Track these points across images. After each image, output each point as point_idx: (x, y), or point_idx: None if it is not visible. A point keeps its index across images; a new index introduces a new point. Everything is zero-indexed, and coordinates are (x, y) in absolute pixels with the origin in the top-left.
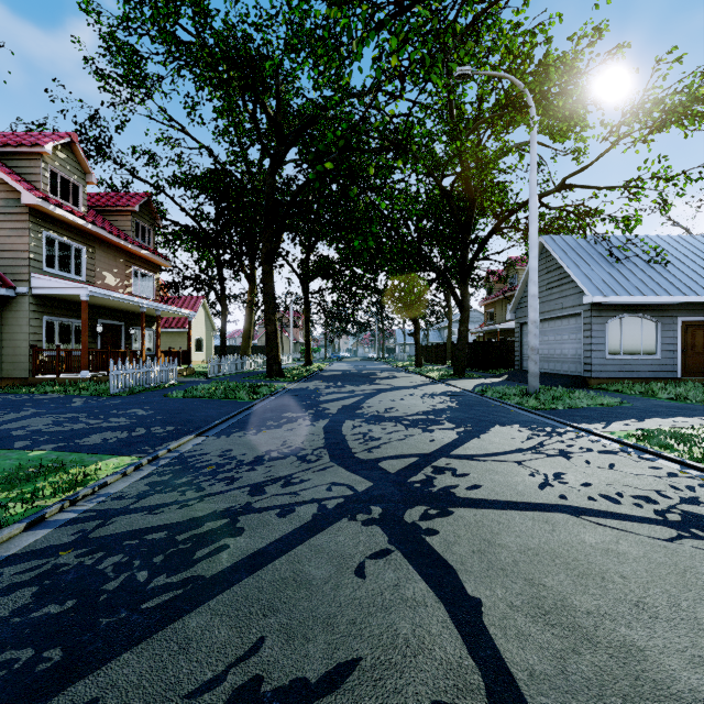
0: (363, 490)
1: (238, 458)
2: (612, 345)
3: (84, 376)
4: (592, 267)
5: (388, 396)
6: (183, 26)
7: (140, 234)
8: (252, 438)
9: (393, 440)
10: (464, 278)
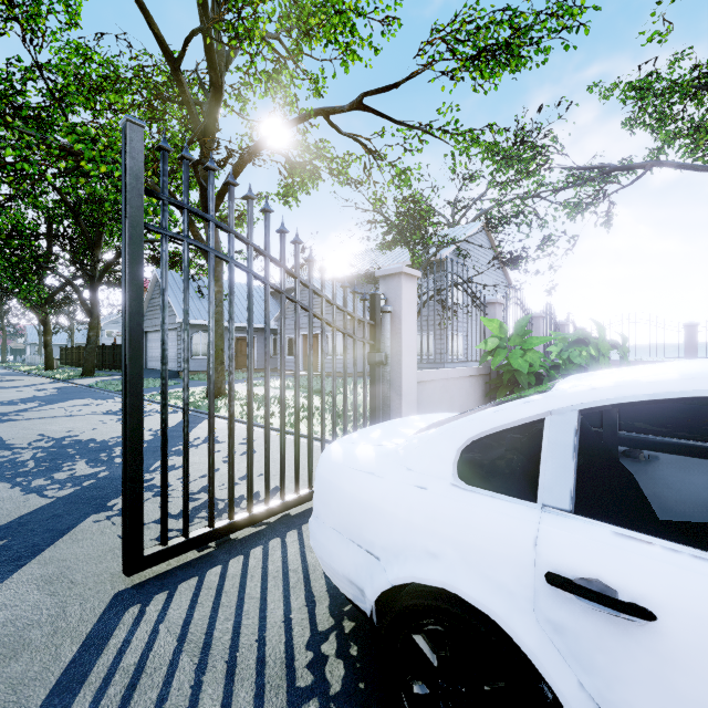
0: None
1: None
2: (195, 350)
3: None
4: None
5: None
6: None
7: None
8: None
9: None
10: (94, 290)
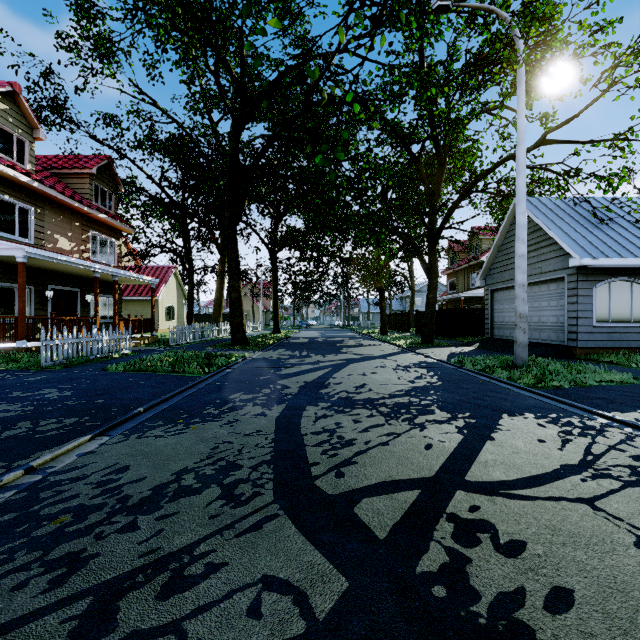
0: (327, 612)
1: (124, 490)
2: (599, 312)
3: (19, 346)
4: (575, 229)
5: (358, 369)
6: None
7: (99, 198)
8: (171, 440)
9: (372, 446)
10: (433, 245)
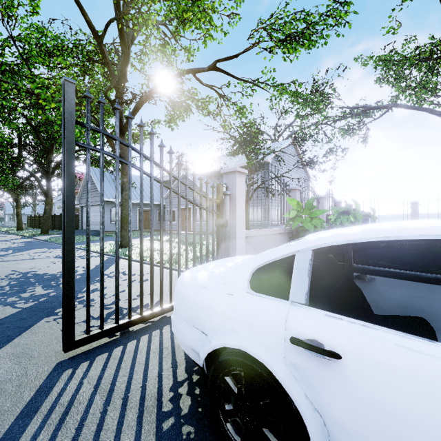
0: None
1: None
2: (113, 218)
3: None
4: (107, 185)
5: None
6: None
7: None
8: None
9: None
10: (49, 179)
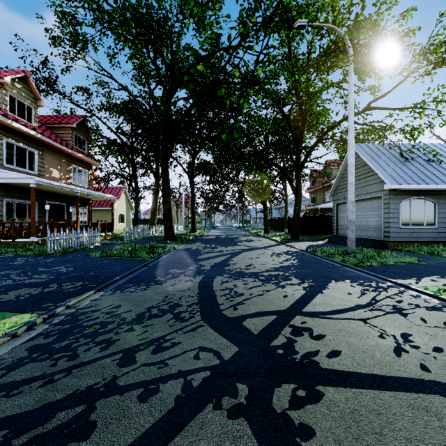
0: (229, 357)
1: (122, 315)
2: (403, 219)
3: (31, 241)
4: (389, 164)
5: (247, 255)
6: (107, 2)
7: (77, 143)
8: (140, 293)
9: (253, 296)
10: (298, 173)
